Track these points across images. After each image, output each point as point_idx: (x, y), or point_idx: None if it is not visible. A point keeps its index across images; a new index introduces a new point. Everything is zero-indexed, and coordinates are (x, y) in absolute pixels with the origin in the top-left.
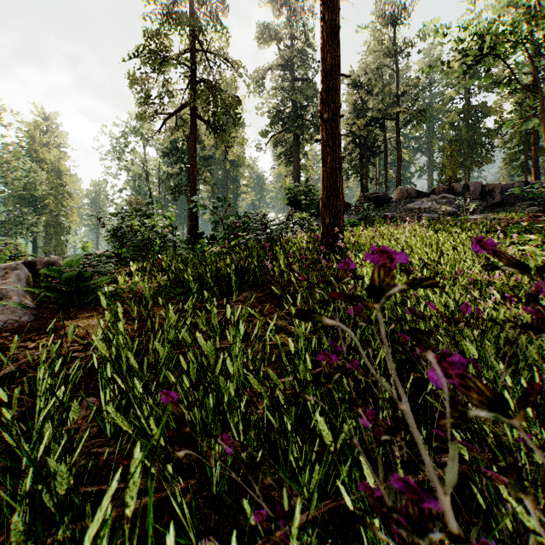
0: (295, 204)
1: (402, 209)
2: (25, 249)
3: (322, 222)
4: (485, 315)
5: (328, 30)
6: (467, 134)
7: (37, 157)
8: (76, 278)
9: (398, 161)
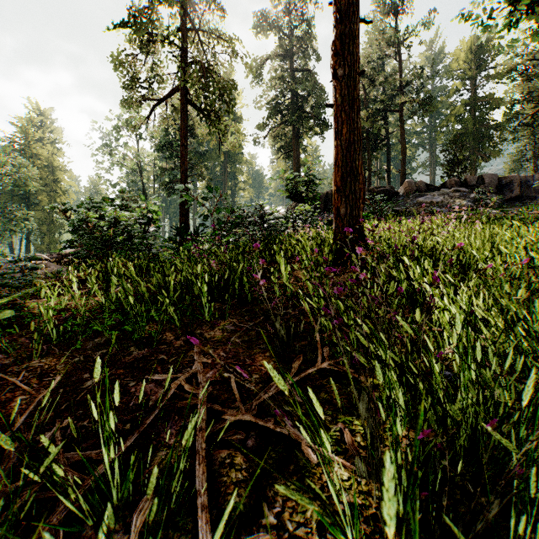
0: (296, 196)
1: (411, 203)
2: (20, 247)
3: (335, 213)
4: None
5: None
6: (474, 126)
7: (31, 153)
8: None
9: (403, 154)
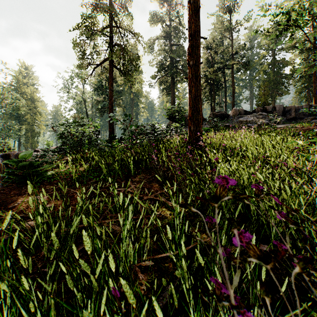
0: (172, 118)
1: (236, 121)
2: (14, 145)
3: (189, 129)
4: (316, 200)
5: (192, 9)
6: (274, 77)
7: (21, 91)
8: (28, 166)
9: (233, 93)
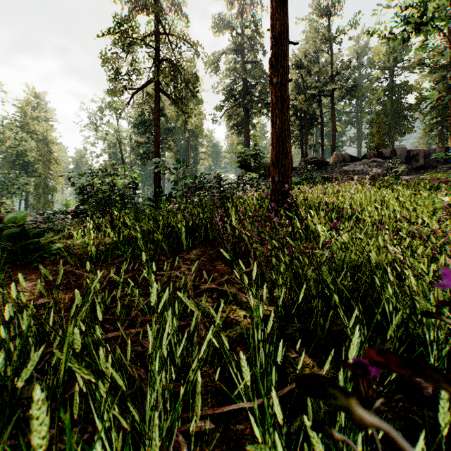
0: (245, 166)
1: (338, 171)
2: (19, 206)
3: (271, 180)
4: None
5: None
6: (392, 108)
7: (29, 129)
8: (19, 235)
9: (333, 131)
